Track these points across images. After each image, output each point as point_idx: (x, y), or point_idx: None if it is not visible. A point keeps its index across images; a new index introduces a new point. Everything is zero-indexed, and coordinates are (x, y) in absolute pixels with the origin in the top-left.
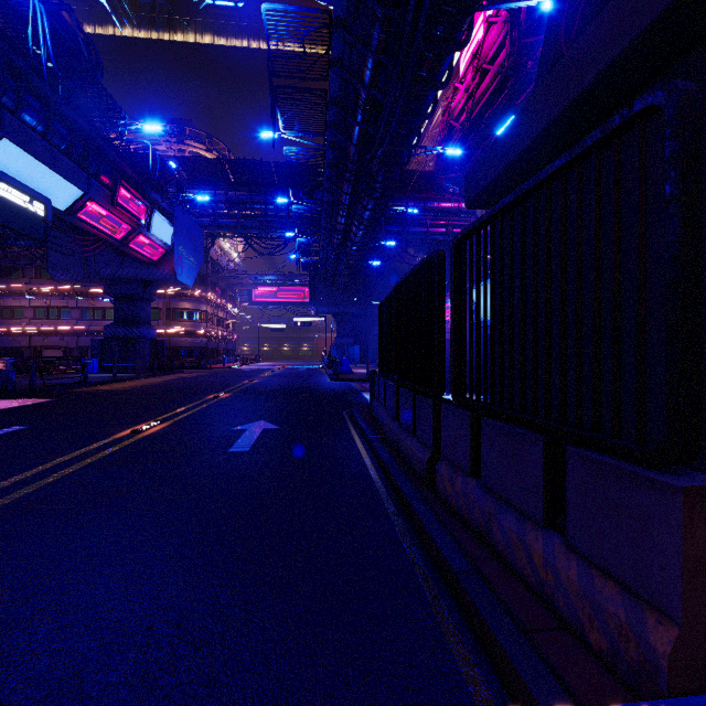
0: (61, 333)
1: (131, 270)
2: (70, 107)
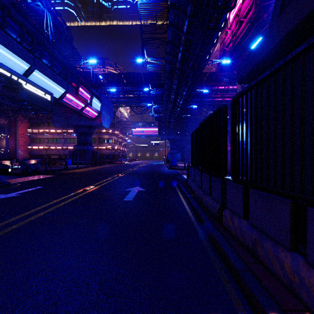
0: (57, 149)
1: (84, 122)
2: (60, 55)
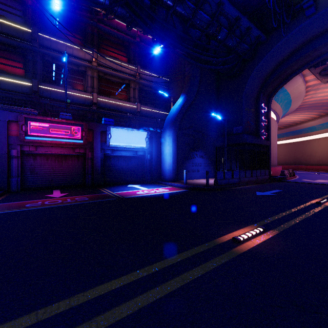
0: None
1: None
2: None
